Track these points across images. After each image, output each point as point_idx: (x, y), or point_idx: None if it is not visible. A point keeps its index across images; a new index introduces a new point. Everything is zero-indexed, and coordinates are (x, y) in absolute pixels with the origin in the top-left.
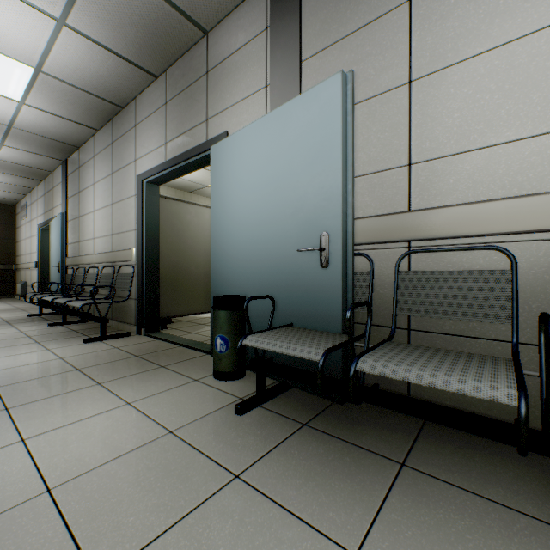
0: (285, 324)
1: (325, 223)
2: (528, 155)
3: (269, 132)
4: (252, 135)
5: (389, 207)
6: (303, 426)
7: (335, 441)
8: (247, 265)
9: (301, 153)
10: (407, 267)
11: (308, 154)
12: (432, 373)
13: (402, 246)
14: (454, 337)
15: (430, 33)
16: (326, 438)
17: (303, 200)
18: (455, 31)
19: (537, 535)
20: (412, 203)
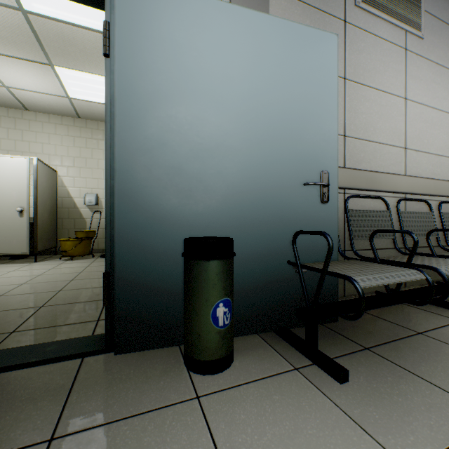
0: (280, 263)
1: (324, 162)
2: (385, 153)
3: (257, 35)
4: (226, 18)
5: None
6: (371, 350)
7: (395, 344)
8: (216, 193)
9: (299, 84)
10: (343, 207)
11: (307, 89)
12: None
13: (341, 192)
14: (363, 251)
15: (353, 54)
16: (392, 347)
17: (302, 133)
18: (363, 65)
19: None
20: (346, 163)
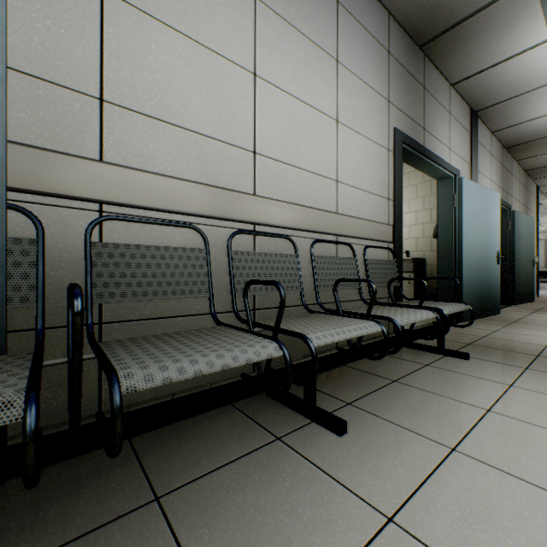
0: None
1: None
2: (211, 152)
3: None
4: None
5: (70, 146)
6: None
7: None
8: None
9: None
10: (99, 239)
11: None
12: (218, 354)
13: (91, 208)
14: (155, 320)
15: None
16: None
17: None
18: None
19: (275, 456)
20: (105, 153)
